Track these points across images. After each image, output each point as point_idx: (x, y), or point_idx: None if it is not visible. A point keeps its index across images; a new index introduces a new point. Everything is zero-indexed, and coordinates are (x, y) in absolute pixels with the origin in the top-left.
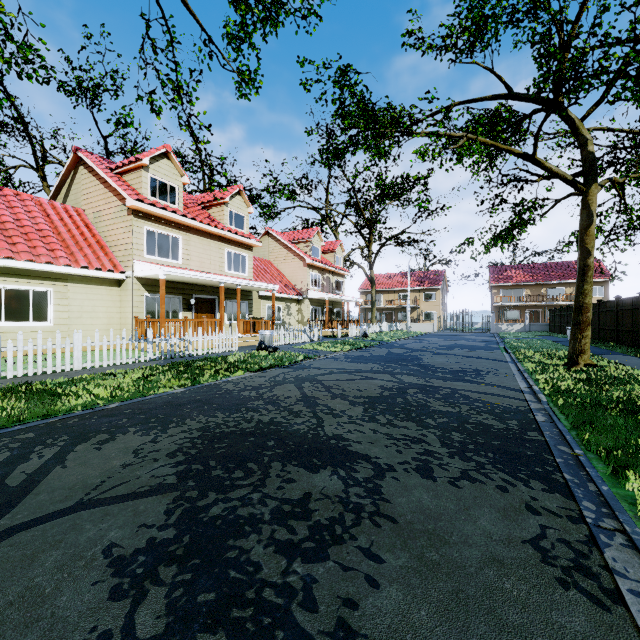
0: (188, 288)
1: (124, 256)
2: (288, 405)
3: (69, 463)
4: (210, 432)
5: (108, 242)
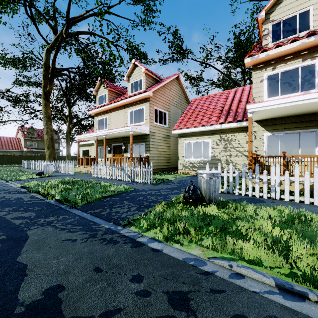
0: (110, 141)
1: None
2: None
3: None
4: None
5: None
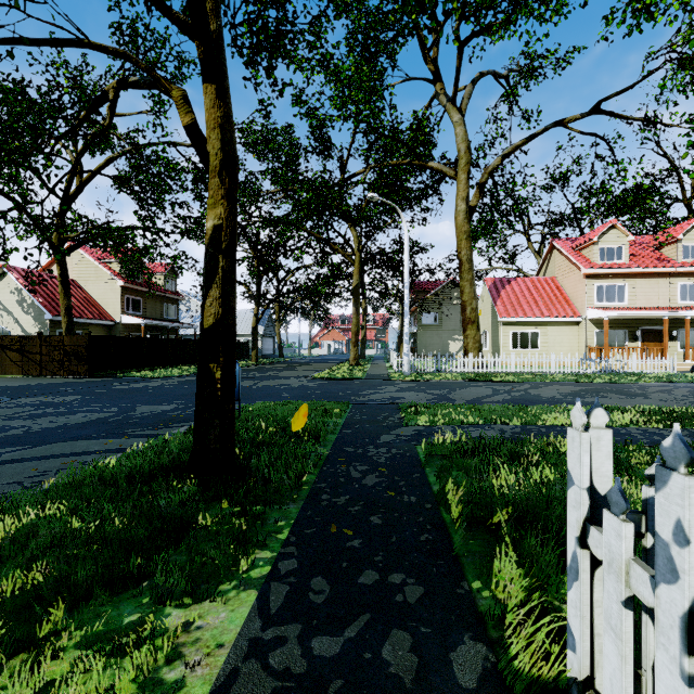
0: (633, 322)
1: (580, 306)
2: (647, 390)
3: (550, 387)
4: (596, 389)
5: (570, 297)
